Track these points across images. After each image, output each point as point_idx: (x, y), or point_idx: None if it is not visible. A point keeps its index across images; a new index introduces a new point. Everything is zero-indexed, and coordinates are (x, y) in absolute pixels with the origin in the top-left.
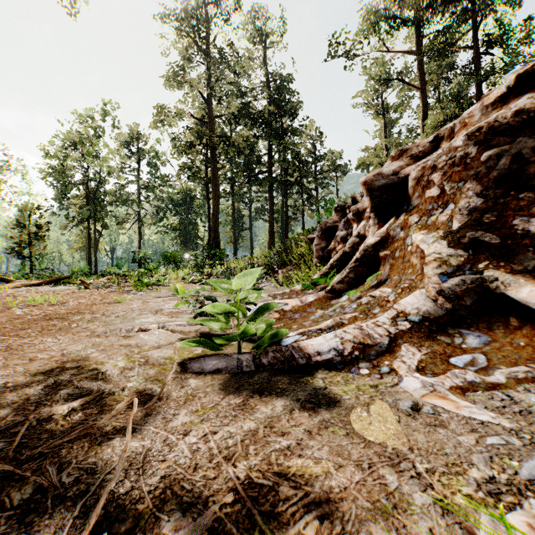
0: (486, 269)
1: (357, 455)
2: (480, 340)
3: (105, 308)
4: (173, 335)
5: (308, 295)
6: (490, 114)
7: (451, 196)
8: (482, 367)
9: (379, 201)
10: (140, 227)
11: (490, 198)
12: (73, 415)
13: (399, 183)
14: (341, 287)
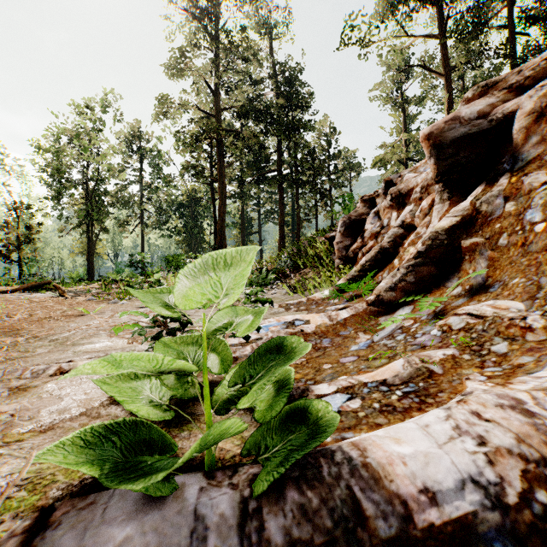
0: None
1: None
2: None
3: (52, 324)
4: None
5: (334, 306)
6: None
7: None
8: None
9: (453, 162)
10: (142, 230)
11: None
12: None
13: (490, 130)
14: (393, 297)
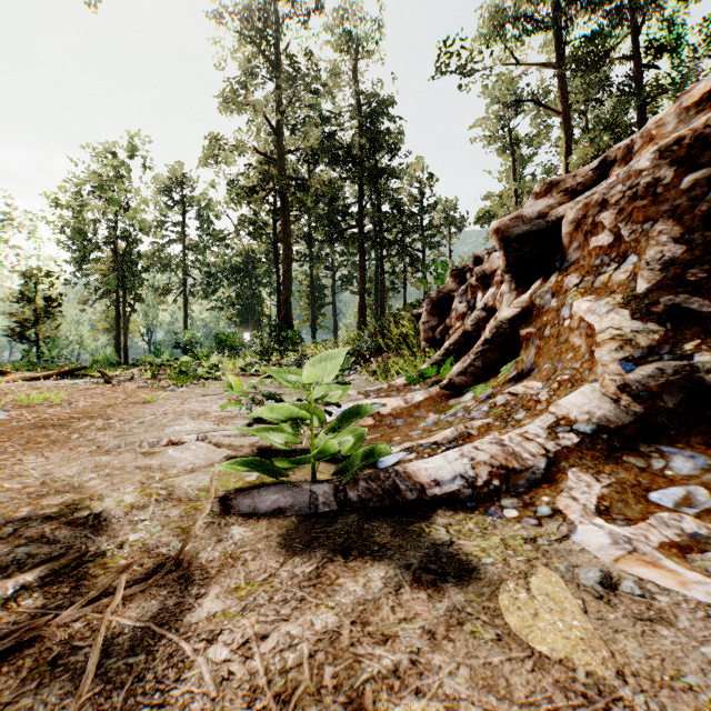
0: (697, 352)
1: (523, 688)
2: (694, 464)
3: (127, 410)
4: (217, 451)
5: (415, 392)
6: (692, 120)
7: (632, 243)
8: (706, 509)
9: (519, 256)
10: (186, 301)
11: (695, 245)
12: (23, 597)
13: (547, 230)
14: (463, 381)
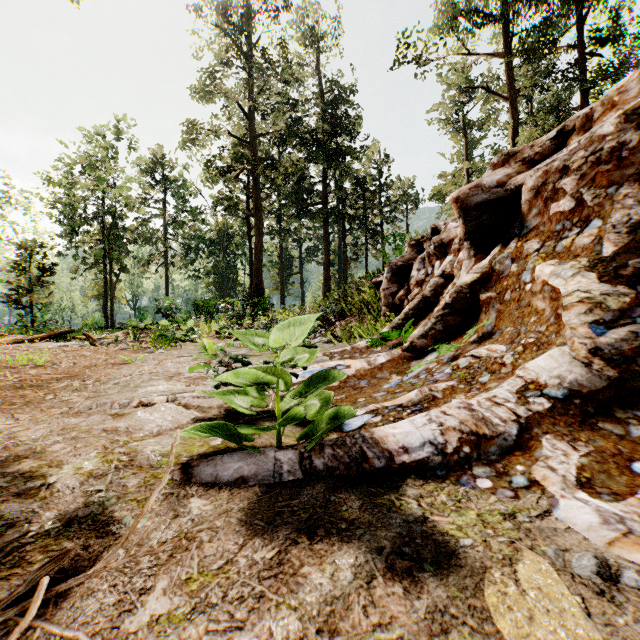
0: None
1: None
2: None
3: (105, 371)
4: (185, 413)
5: (376, 354)
6: None
7: (595, 208)
8: None
9: (478, 223)
10: (167, 271)
11: None
12: None
13: (506, 198)
14: (424, 344)
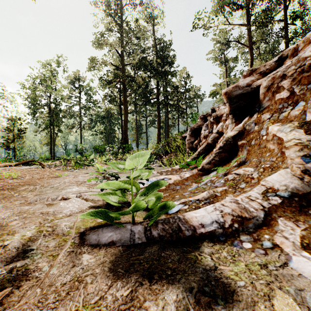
0: None
1: None
2: None
3: (47, 181)
4: (85, 203)
5: (184, 172)
6: None
7: (301, 95)
8: None
9: (236, 105)
10: (81, 131)
11: None
12: None
13: (251, 92)
14: (209, 167)
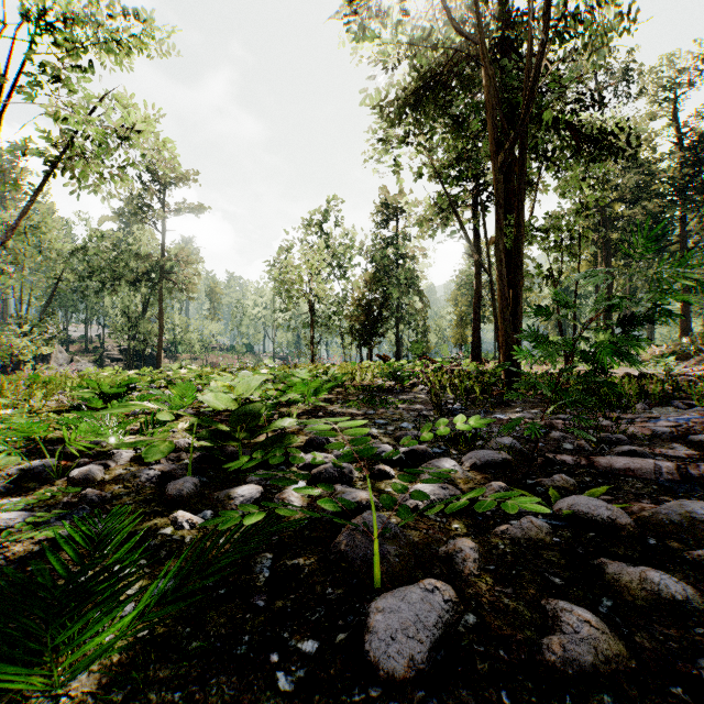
0: None
1: None
2: None
3: None
4: None
5: None
6: None
7: None
8: None
9: None
10: None
11: None
12: None
13: None
14: None
